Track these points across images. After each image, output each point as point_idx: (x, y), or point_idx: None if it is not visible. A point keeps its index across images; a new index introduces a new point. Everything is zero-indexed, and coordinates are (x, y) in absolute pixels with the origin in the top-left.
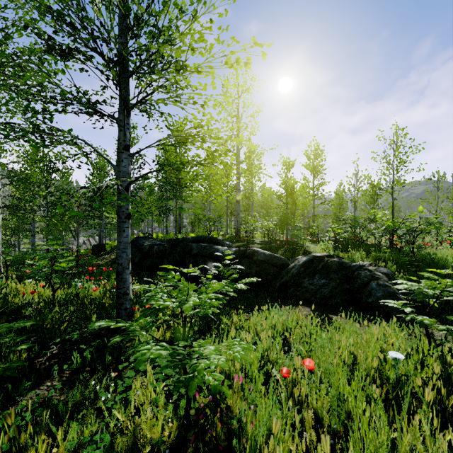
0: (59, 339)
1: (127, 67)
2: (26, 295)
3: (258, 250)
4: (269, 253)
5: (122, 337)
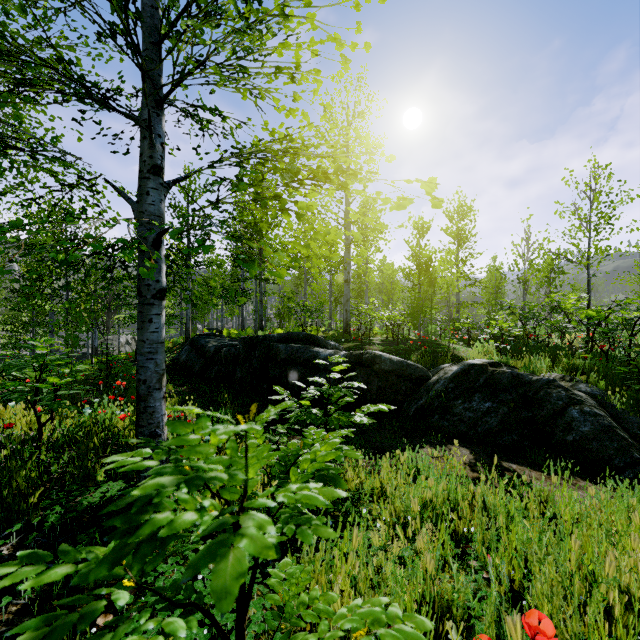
0: (20, 525)
1: (156, 25)
2: None
3: (381, 355)
4: (398, 360)
5: (38, 634)
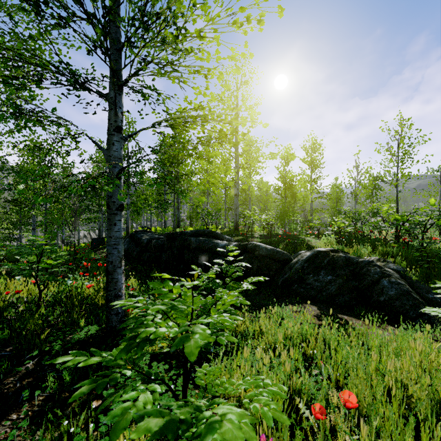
0: (37, 351)
1: (118, 38)
2: (10, 295)
3: (260, 245)
4: (271, 248)
5: (92, 385)
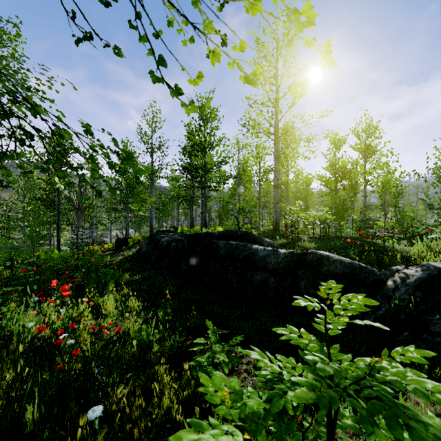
0: None
1: None
2: None
3: (329, 256)
4: (349, 262)
5: None
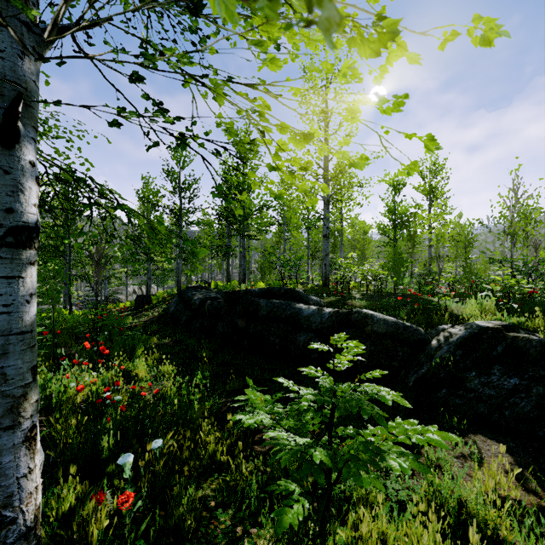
0: None
1: None
2: None
3: (373, 315)
4: (393, 321)
5: None
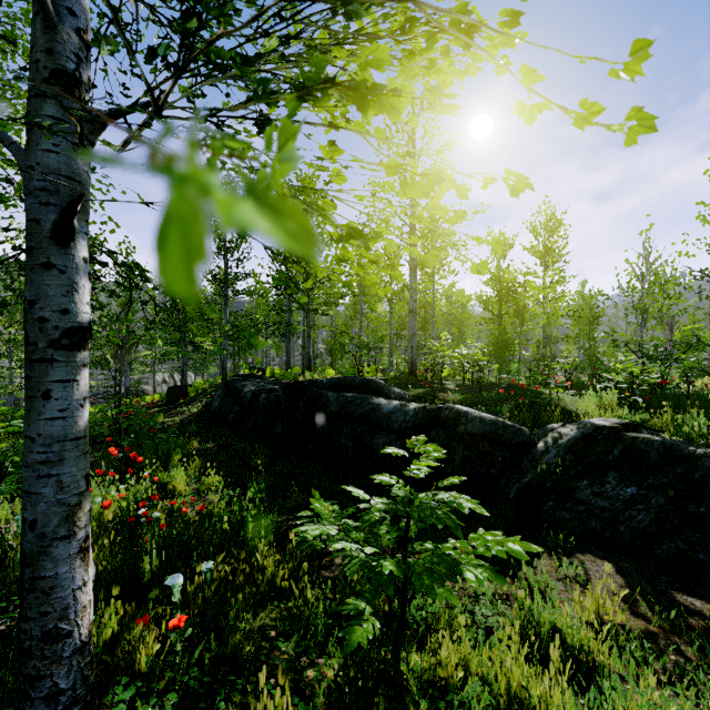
0: None
1: None
2: None
3: (467, 412)
4: (491, 419)
5: None
